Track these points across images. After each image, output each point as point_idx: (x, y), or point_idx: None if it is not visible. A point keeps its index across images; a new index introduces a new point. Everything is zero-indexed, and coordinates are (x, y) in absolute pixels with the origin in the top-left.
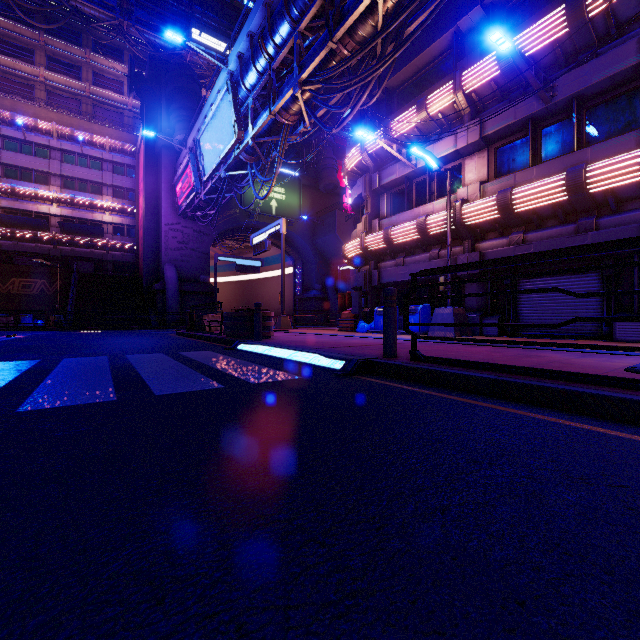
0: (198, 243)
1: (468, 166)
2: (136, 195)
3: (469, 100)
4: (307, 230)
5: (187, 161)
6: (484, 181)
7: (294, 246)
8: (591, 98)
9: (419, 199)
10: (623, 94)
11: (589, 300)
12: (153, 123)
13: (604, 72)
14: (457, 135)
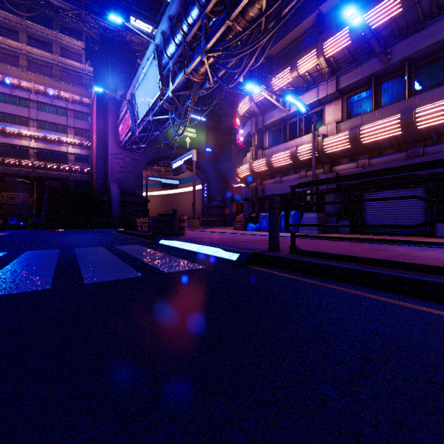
0: (134, 167)
1: (327, 111)
2: (91, 134)
3: (328, 63)
4: (211, 159)
5: (126, 109)
6: (339, 121)
7: (202, 170)
8: (418, 60)
9: (291, 135)
10: (442, 56)
11: (417, 207)
12: (102, 83)
13: (428, 40)
14: (319, 88)
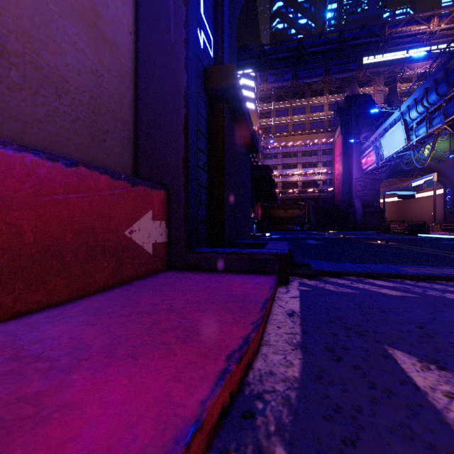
0: (372, 185)
1: None
2: (333, 163)
3: None
4: None
5: (371, 149)
6: None
7: (444, 175)
8: None
9: None
10: None
11: None
12: (346, 129)
13: None
14: None
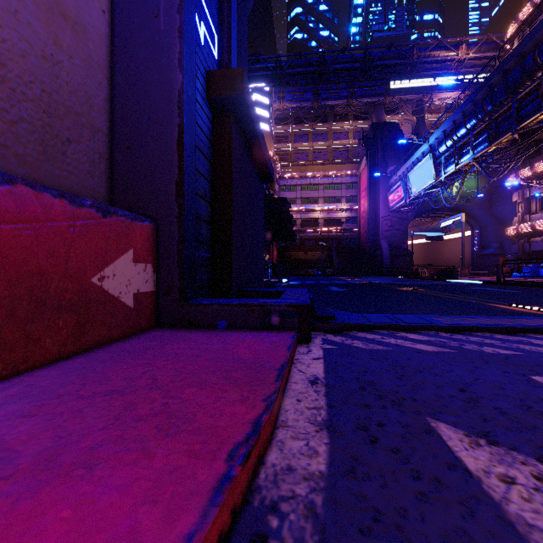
0: (400, 225)
1: None
2: (358, 199)
3: None
4: (484, 203)
5: (398, 184)
6: None
7: (472, 216)
8: None
9: None
10: None
11: None
12: (373, 160)
13: None
14: None
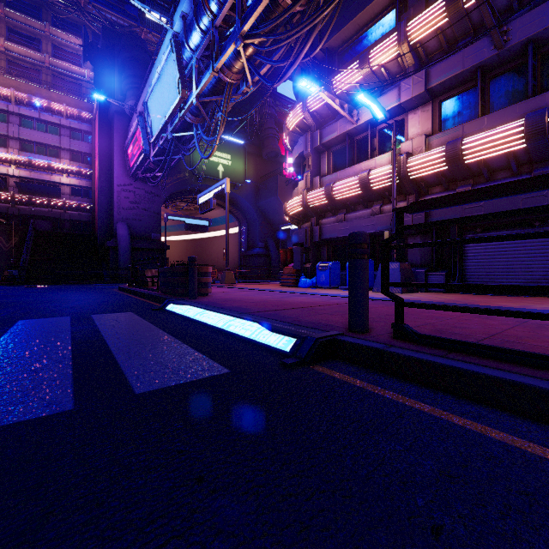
0: (149, 203)
1: (411, 120)
2: (92, 159)
3: (413, 52)
4: (251, 193)
5: (136, 124)
6: (429, 134)
7: (239, 208)
8: (547, 42)
9: (360, 156)
10: None
11: (544, 255)
12: (107, 91)
13: None
14: (401, 88)
